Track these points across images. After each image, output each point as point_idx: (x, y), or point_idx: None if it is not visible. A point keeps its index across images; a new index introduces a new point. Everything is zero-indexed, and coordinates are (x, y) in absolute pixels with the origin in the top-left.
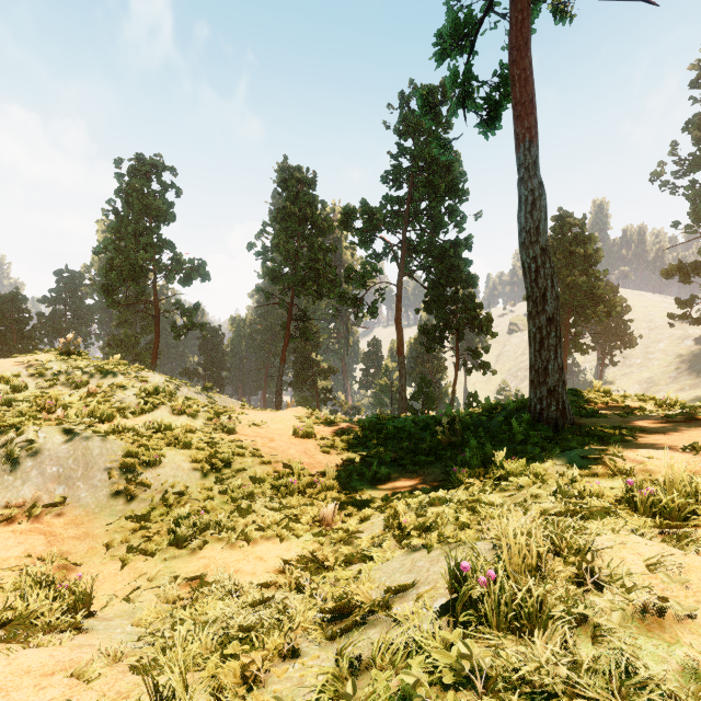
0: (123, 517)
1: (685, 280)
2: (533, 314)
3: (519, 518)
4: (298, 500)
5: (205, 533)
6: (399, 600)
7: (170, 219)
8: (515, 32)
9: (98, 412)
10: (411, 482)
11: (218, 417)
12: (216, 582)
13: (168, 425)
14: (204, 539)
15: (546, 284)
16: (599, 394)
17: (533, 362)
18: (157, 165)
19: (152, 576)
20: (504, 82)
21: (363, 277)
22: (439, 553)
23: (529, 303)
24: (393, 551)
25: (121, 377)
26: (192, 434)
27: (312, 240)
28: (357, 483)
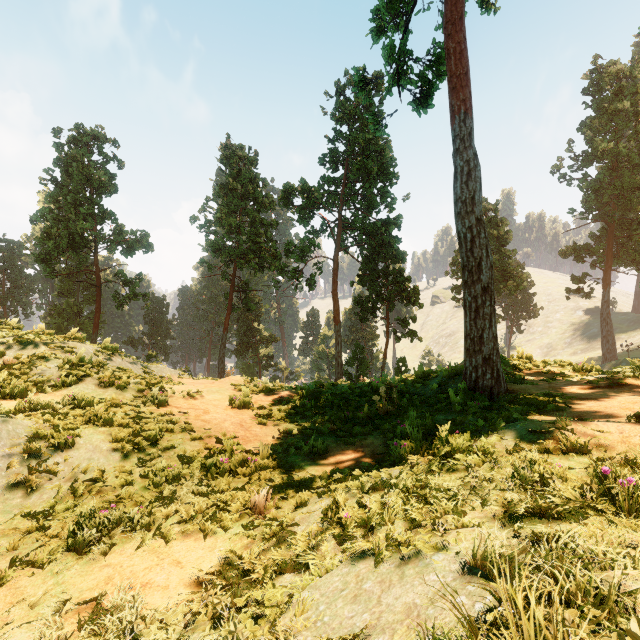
0: (16, 515)
1: (578, 260)
2: (469, 284)
3: (478, 513)
4: (229, 481)
5: (115, 531)
6: None
7: (112, 190)
8: (450, 6)
9: (8, 387)
10: (349, 455)
11: (150, 389)
12: (113, 607)
13: (89, 400)
14: (112, 540)
15: (481, 253)
16: (522, 361)
17: (469, 330)
18: (98, 137)
19: (34, 600)
20: (437, 61)
21: (302, 251)
22: (390, 568)
23: (465, 273)
24: (333, 556)
25: (43, 347)
26: (118, 408)
27: (254, 215)
28: (294, 458)
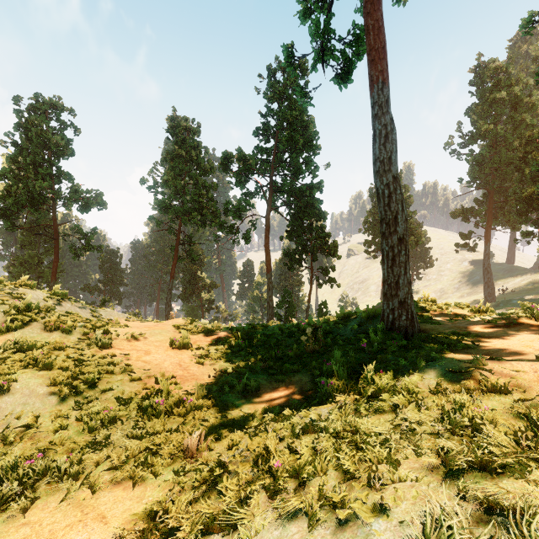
0: None
1: (465, 220)
2: (387, 235)
3: (413, 462)
4: (164, 422)
5: (40, 483)
6: None
7: (68, 154)
8: None
9: None
10: (280, 392)
11: (95, 332)
12: None
13: (32, 344)
14: (34, 493)
15: (397, 208)
16: (428, 303)
17: (386, 277)
18: (56, 106)
19: None
20: (356, 40)
21: (238, 210)
22: (326, 535)
23: (383, 225)
24: (264, 512)
25: None
26: (61, 351)
27: (197, 178)
28: (228, 396)
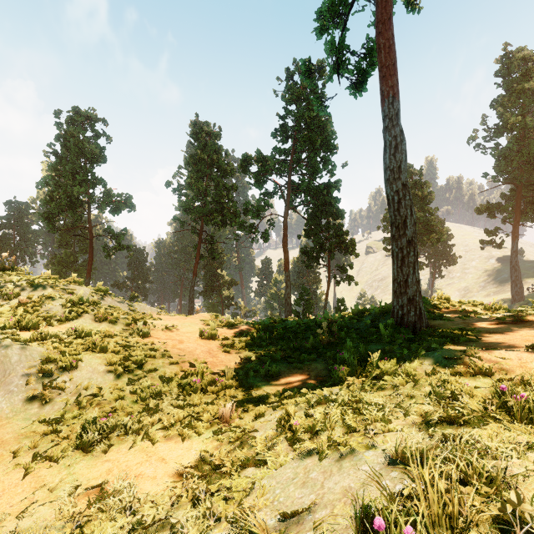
0: (35, 421)
1: (491, 216)
2: (396, 237)
3: (401, 421)
4: (201, 397)
5: (112, 435)
6: (295, 528)
7: (102, 161)
8: (380, 9)
9: (24, 321)
10: (298, 377)
11: (135, 323)
12: (114, 491)
13: (88, 331)
14: (110, 441)
15: (406, 212)
16: (442, 301)
17: (396, 276)
18: (90, 117)
19: (53, 486)
20: (370, 53)
21: (257, 210)
22: (331, 462)
23: (393, 228)
24: (286, 454)
25: (50, 289)
26: (110, 338)
27: (218, 180)
28: (253, 379)
